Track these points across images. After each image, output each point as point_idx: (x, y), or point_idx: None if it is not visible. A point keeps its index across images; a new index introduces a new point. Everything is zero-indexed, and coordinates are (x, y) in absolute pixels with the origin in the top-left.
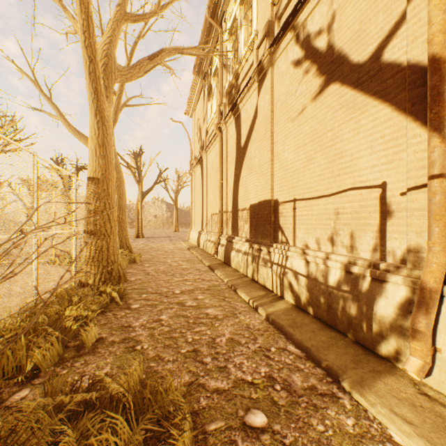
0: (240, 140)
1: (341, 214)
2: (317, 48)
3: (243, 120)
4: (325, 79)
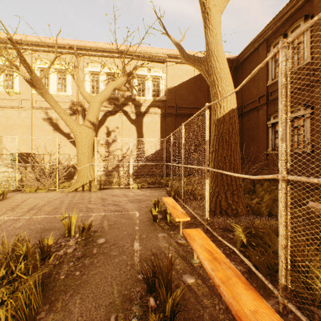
0: None
1: (61, 158)
2: (54, 121)
3: (3, 116)
4: (56, 130)
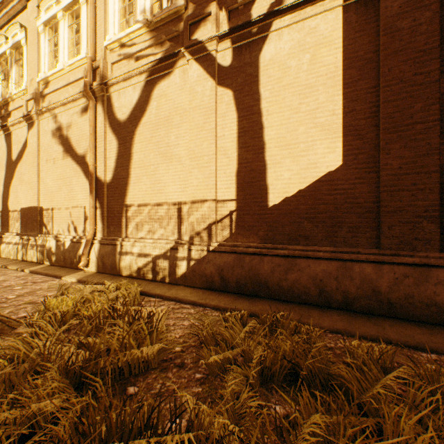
0: (12, 155)
1: (73, 217)
2: (64, 133)
3: (15, 141)
4: (67, 151)
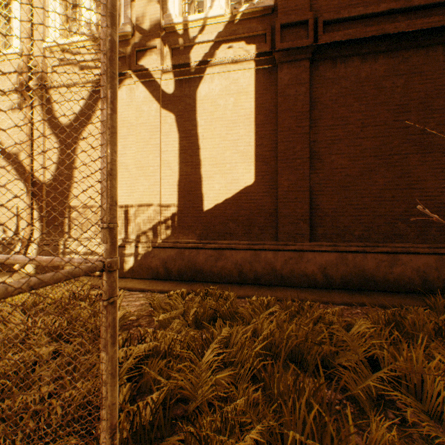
0: None
1: (1, 218)
2: None
3: None
4: None
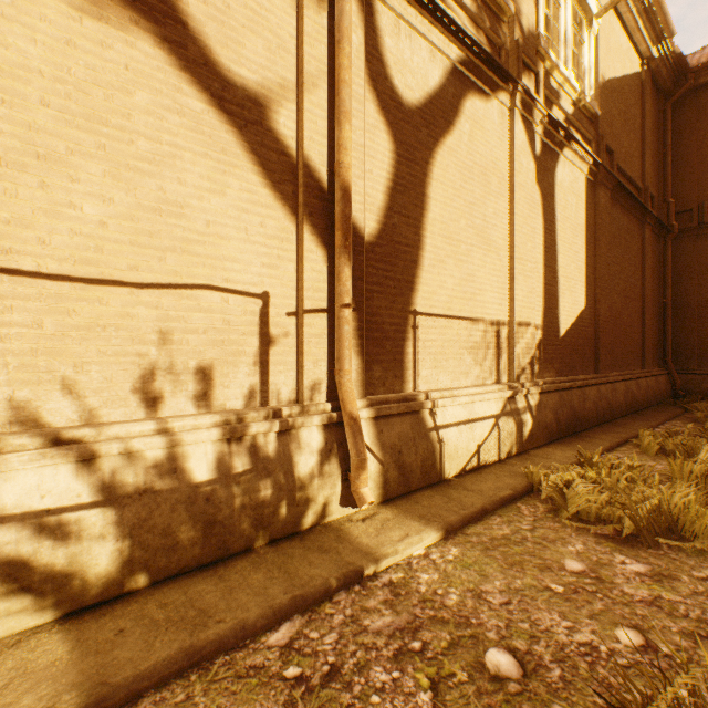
0: None
1: (181, 332)
2: None
3: None
4: None
